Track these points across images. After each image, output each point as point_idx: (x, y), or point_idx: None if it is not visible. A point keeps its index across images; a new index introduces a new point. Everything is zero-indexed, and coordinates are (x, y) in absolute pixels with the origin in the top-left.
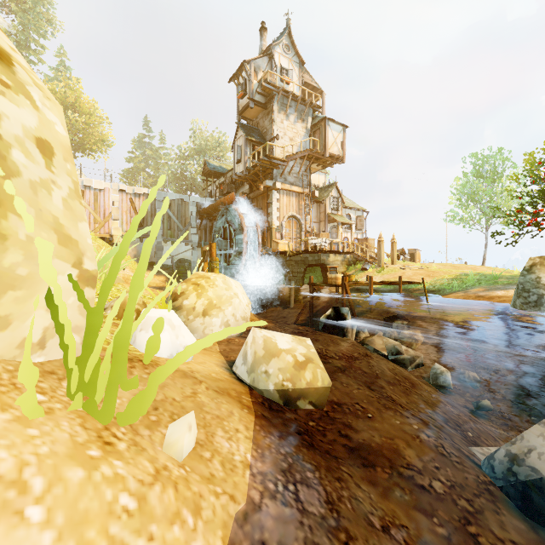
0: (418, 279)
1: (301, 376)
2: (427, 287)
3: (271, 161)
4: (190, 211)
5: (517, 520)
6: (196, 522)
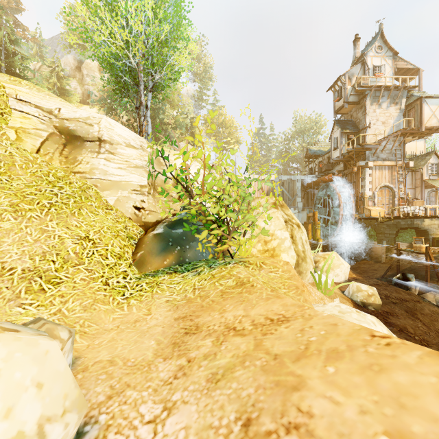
0: None
1: (370, 299)
2: None
3: (363, 147)
4: (296, 186)
5: None
6: None
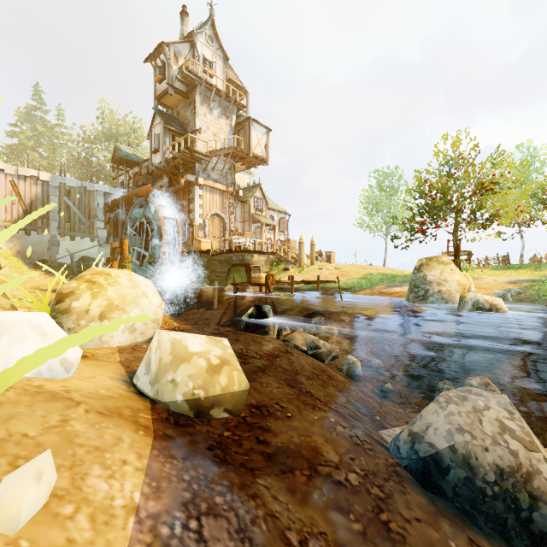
0: (333, 278)
1: (216, 382)
2: (341, 285)
3: (193, 154)
4: (96, 202)
5: (419, 496)
6: None
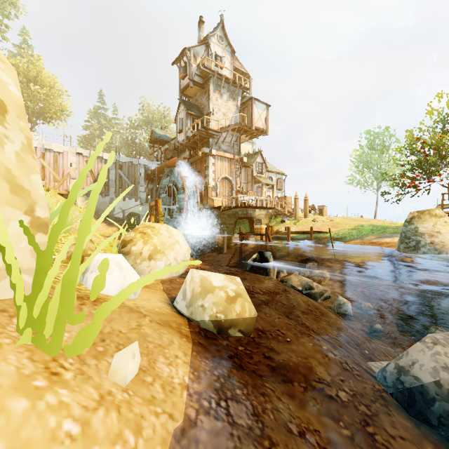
0: (325, 229)
1: (232, 309)
2: (333, 235)
3: (207, 132)
4: (139, 172)
5: (404, 420)
6: (137, 441)
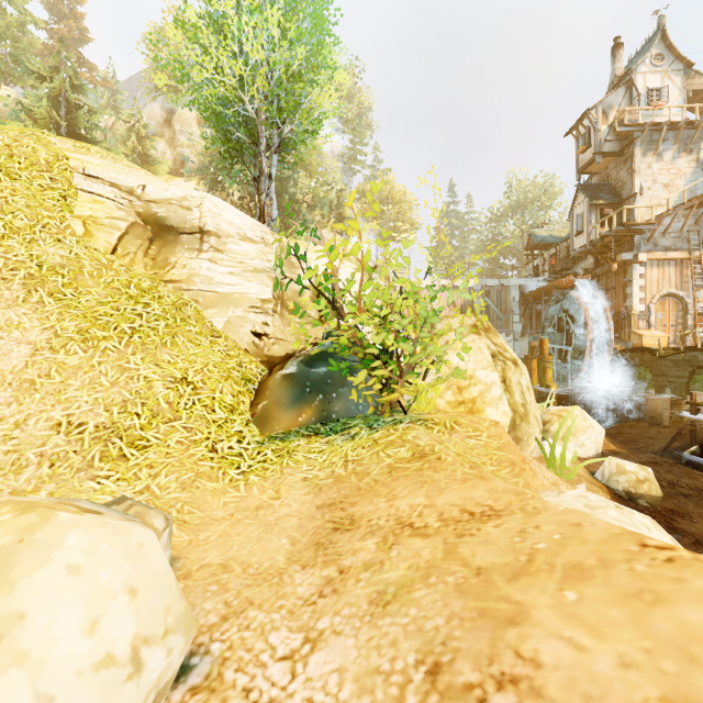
0: None
1: (640, 487)
2: None
3: (629, 229)
4: (511, 296)
5: None
6: None
